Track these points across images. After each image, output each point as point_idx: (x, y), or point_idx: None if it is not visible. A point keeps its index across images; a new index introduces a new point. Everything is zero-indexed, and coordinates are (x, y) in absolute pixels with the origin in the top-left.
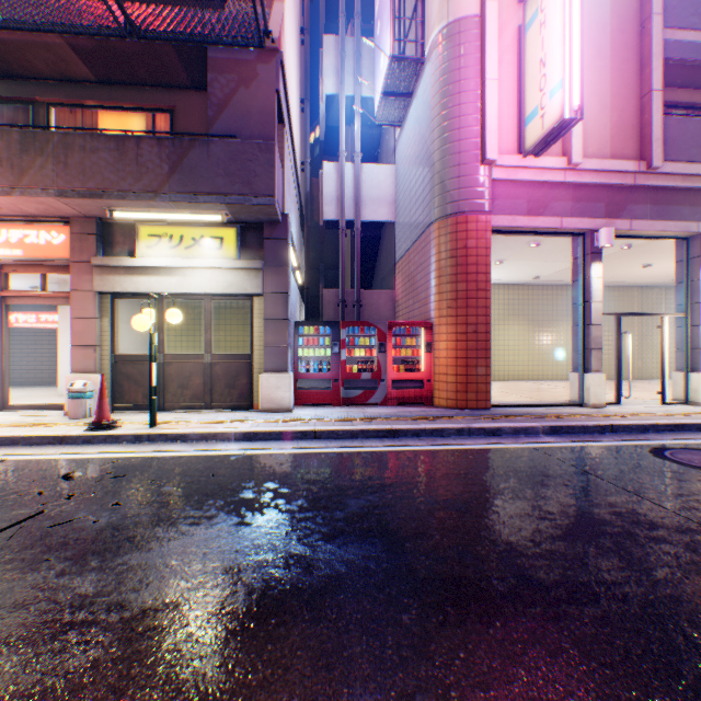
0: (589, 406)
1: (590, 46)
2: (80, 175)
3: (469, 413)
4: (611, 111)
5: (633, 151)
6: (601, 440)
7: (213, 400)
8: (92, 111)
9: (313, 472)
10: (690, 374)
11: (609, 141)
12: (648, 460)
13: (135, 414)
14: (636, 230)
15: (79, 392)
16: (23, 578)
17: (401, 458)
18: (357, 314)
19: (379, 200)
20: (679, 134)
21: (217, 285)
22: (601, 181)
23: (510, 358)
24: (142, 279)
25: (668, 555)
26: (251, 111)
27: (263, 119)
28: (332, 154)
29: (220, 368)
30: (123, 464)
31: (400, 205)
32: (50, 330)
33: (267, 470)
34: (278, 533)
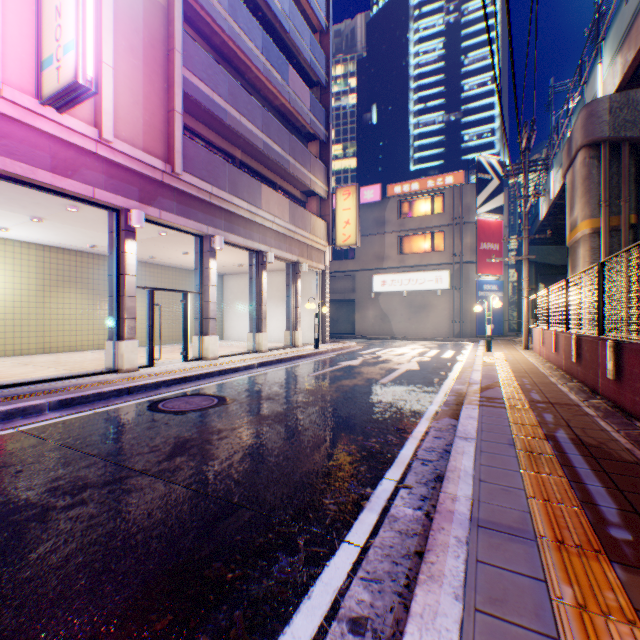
0: (125, 371)
1: (126, 39)
2: None
3: None
4: (146, 110)
5: (164, 154)
6: (115, 404)
7: None
8: None
9: None
10: (206, 337)
11: (144, 136)
12: (142, 415)
13: None
14: (167, 220)
15: None
16: None
17: None
18: None
19: None
20: (197, 156)
21: None
22: (136, 167)
23: (71, 328)
24: None
25: (71, 521)
26: None
27: None
28: None
29: None
30: None
31: None
32: None
33: None
34: None
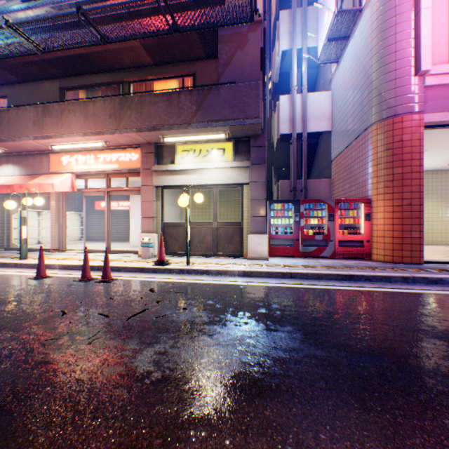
0: None
1: None
2: (148, 118)
3: (406, 266)
4: None
5: None
6: None
7: (217, 250)
8: (150, 82)
9: (301, 300)
10: None
11: None
12: None
13: (174, 257)
14: None
15: (146, 243)
16: (153, 346)
17: (363, 295)
18: (304, 196)
19: (319, 117)
20: None
21: (221, 178)
22: None
23: (424, 227)
24: (178, 177)
25: None
26: (244, 64)
27: (252, 69)
28: (279, 93)
29: (222, 231)
30: (178, 286)
31: (336, 118)
32: (124, 210)
33: (268, 296)
34: (298, 339)
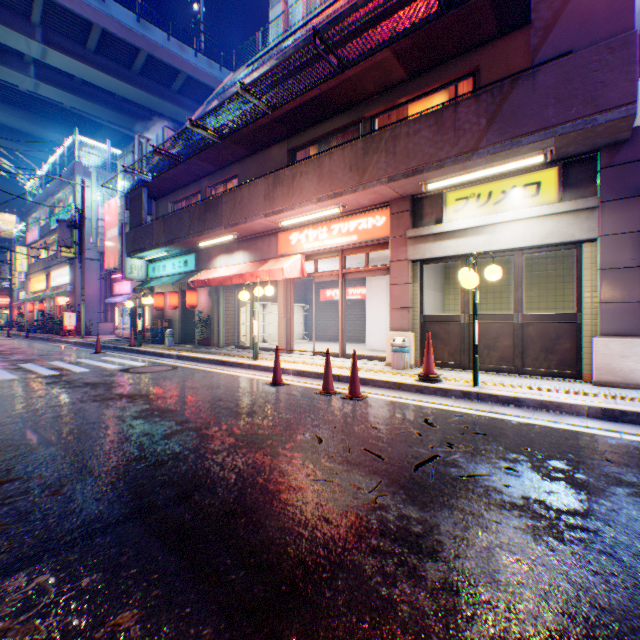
0: None
1: None
2: (403, 159)
3: None
4: None
5: None
6: None
7: (522, 364)
8: (401, 108)
9: None
10: None
11: None
12: None
13: (441, 371)
14: None
15: (398, 347)
16: (488, 539)
17: None
18: None
19: None
20: None
21: (530, 237)
22: None
23: None
24: (448, 243)
25: None
26: (591, 11)
27: (610, 12)
28: None
29: (531, 329)
30: (469, 420)
31: None
32: (354, 300)
33: None
34: None
